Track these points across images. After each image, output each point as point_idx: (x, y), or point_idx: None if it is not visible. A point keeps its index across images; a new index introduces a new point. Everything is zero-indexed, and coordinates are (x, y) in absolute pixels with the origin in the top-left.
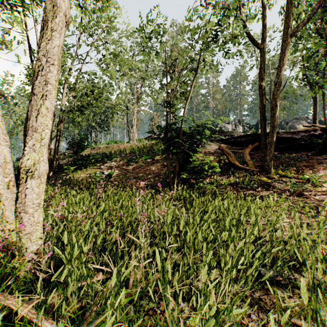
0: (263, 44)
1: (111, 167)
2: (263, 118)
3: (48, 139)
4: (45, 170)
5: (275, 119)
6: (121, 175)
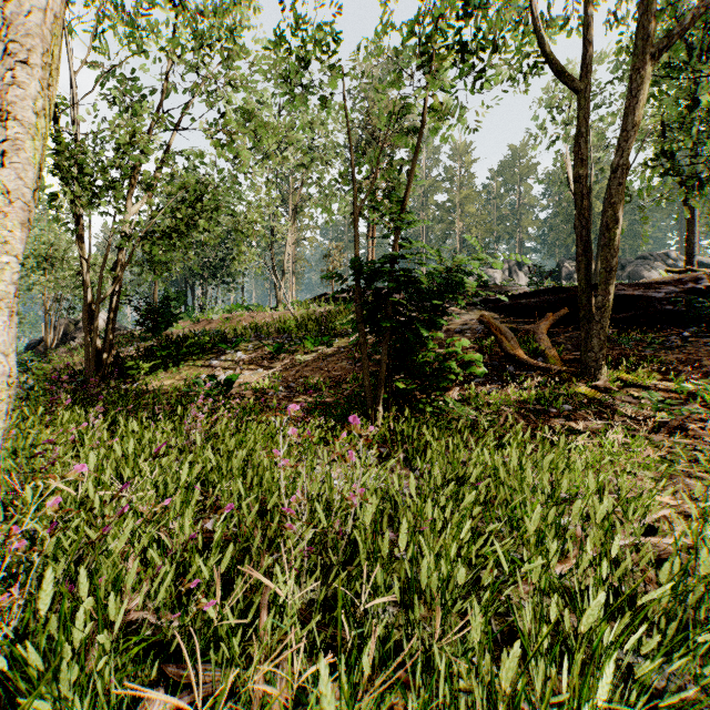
0: (584, 81)
1: (235, 364)
2: (584, 251)
3: (14, 285)
4: (2, 376)
5: (612, 253)
6: (257, 382)
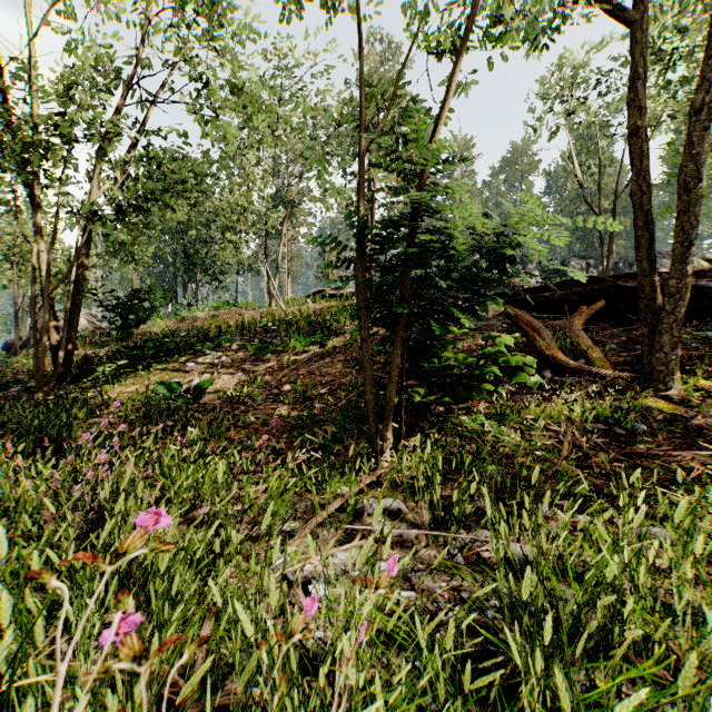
0: (642, 9)
1: (213, 367)
2: (646, 223)
3: None
4: None
5: (691, 221)
6: (236, 388)
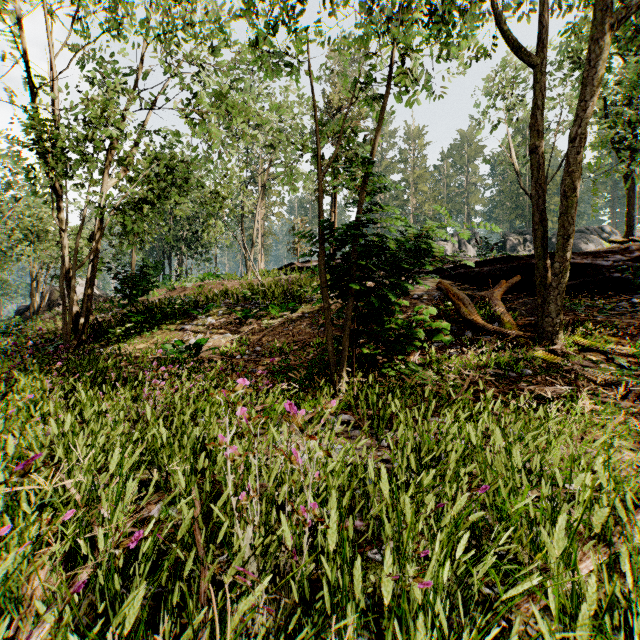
0: (539, 55)
1: (205, 329)
2: (541, 219)
3: None
4: None
5: (569, 220)
6: (225, 346)
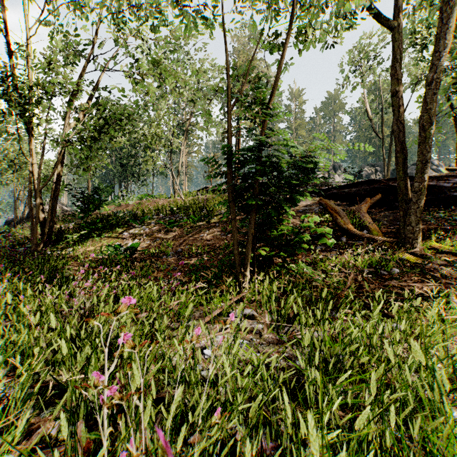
0: (400, 20)
1: (140, 235)
2: (402, 149)
3: None
4: None
5: (427, 148)
6: (155, 248)
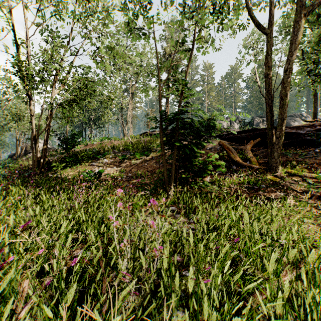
0: (269, 29)
1: (103, 165)
2: (270, 110)
3: None
4: None
5: (284, 111)
6: (113, 173)
